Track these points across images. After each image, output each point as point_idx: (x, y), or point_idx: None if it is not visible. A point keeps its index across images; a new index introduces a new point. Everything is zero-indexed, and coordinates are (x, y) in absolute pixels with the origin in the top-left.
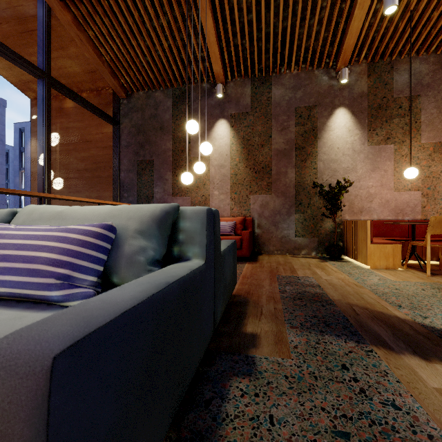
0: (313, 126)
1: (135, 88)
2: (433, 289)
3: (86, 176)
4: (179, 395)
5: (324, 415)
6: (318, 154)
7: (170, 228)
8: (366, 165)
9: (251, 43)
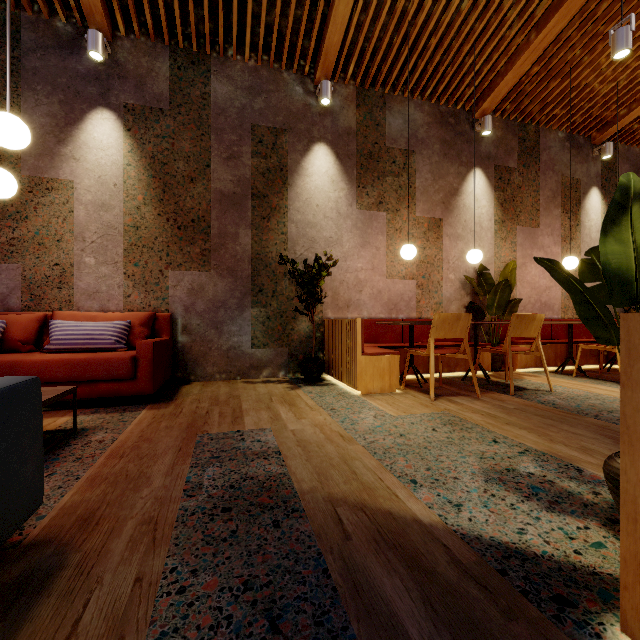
0: (282, 163)
1: None
2: (445, 425)
3: None
4: None
5: None
6: (288, 210)
7: None
8: (354, 237)
9: None
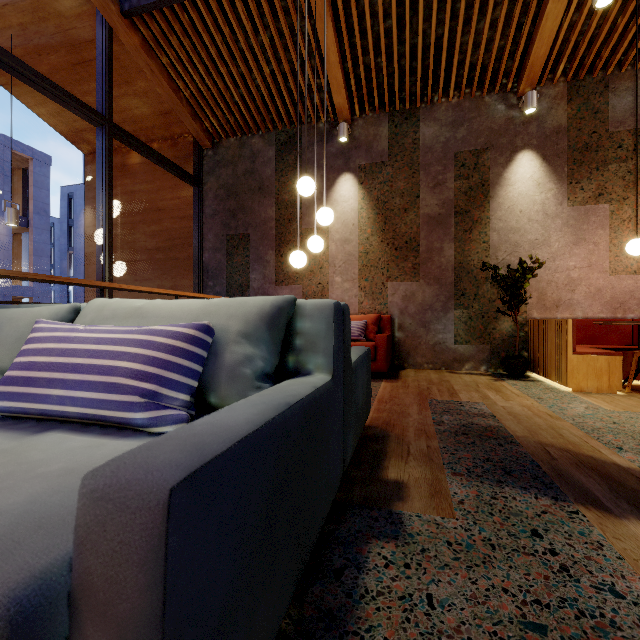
0: (483, 180)
1: (223, 134)
2: None
3: (158, 258)
4: (302, 558)
5: (508, 599)
6: (489, 220)
7: (283, 329)
8: (565, 236)
9: (390, 61)
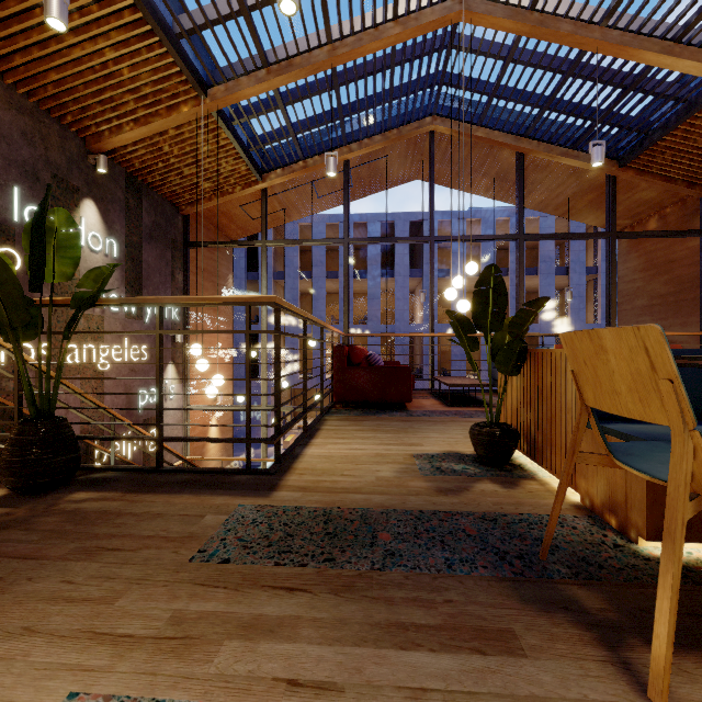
0: None
1: None
2: None
3: (669, 301)
4: None
5: None
6: None
7: None
8: None
9: None
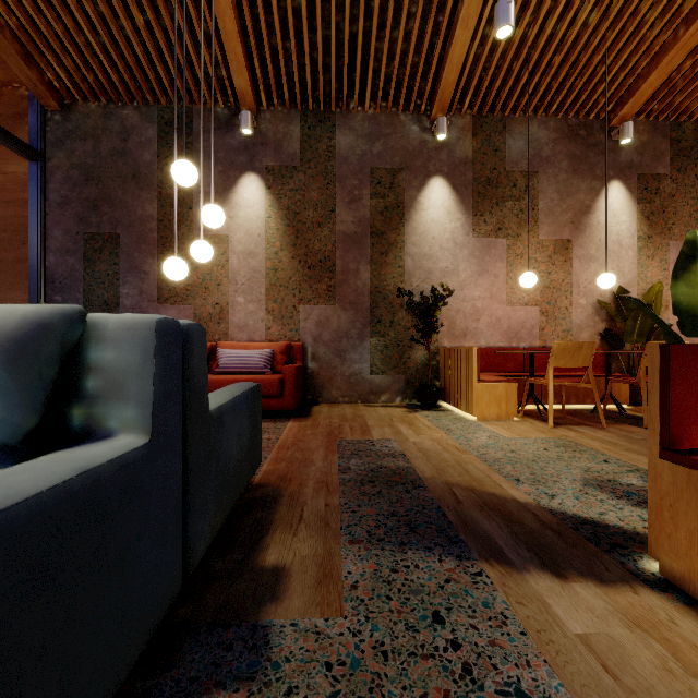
0: (399, 201)
1: (78, 94)
2: (558, 447)
3: None
4: None
5: None
6: (405, 245)
7: (54, 363)
8: (471, 266)
9: (301, 49)
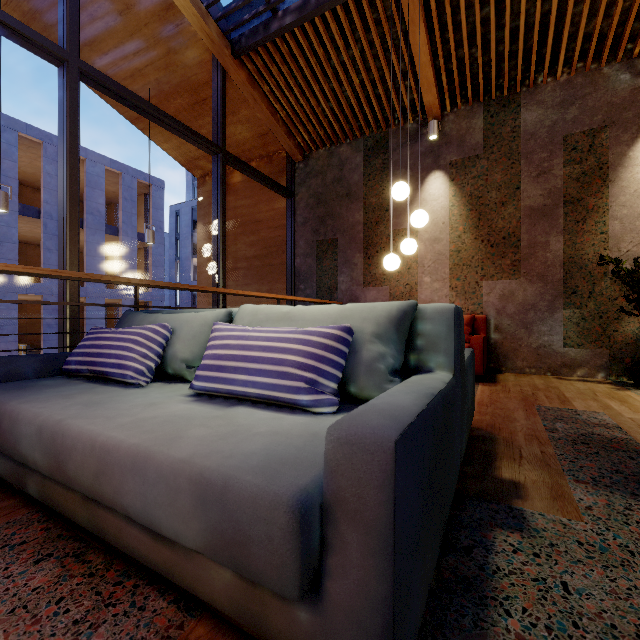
0: (600, 162)
1: (313, 146)
2: None
3: (256, 265)
4: (443, 526)
5: None
6: (609, 208)
7: (407, 331)
8: None
9: (485, 49)
